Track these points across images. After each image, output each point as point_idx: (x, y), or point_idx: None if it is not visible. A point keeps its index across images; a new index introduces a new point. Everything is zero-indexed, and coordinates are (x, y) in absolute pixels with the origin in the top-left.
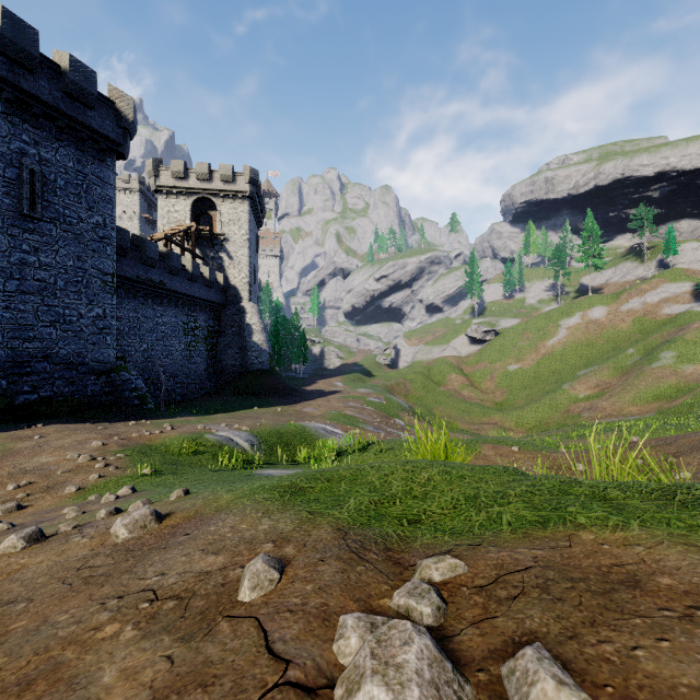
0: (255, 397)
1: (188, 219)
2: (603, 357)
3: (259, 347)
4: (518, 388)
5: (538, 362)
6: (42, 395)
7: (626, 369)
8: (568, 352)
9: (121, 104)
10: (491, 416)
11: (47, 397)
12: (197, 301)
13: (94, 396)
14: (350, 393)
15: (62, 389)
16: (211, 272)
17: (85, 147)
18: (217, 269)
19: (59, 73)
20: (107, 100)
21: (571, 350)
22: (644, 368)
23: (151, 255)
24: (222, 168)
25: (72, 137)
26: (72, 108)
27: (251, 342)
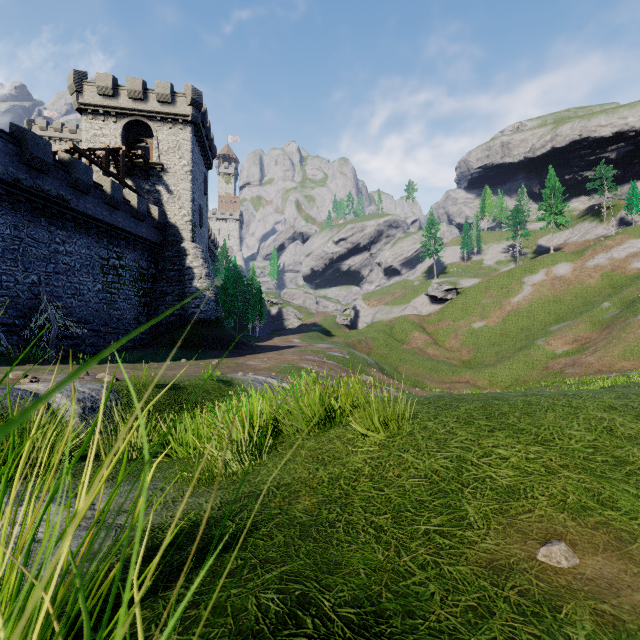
0: (191, 350)
1: (119, 144)
2: (574, 312)
3: (202, 293)
4: (486, 346)
5: (504, 319)
6: None
7: (605, 322)
8: (535, 309)
9: None
10: (461, 374)
11: None
12: (121, 233)
13: None
14: (308, 347)
15: None
16: (141, 201)
17: None
18: (153, 204)
19: None
20: None
21: (538, 306)
22: (629, 320)
23: (38, 154)
24: (159, 86)
25: None
26: None
27: (192, 288)
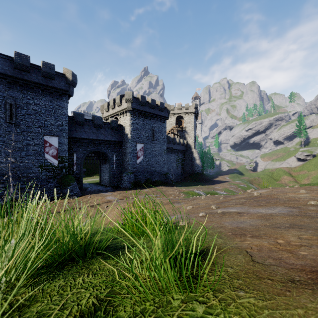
0: (197, 182)
1: (175, 123)
2: None
3: (198, 164)
4: None
5: None
6: (155, 179)
7: None
8: None
9: (168, 107)
10: None
11: (156, 180)
12: (179, 151)
13: (163, 180)
14: (232, 182)
15: (158, 178)
16: (183, 141)
17: (161, 120)
18: (183, 138)
19: (158, 106)
20: (165, 107)
21: None
22: None
23: (170, 140)
24: (185, 105)
25: (159, 119)
26: (160, 113)
27: (195, 163)
